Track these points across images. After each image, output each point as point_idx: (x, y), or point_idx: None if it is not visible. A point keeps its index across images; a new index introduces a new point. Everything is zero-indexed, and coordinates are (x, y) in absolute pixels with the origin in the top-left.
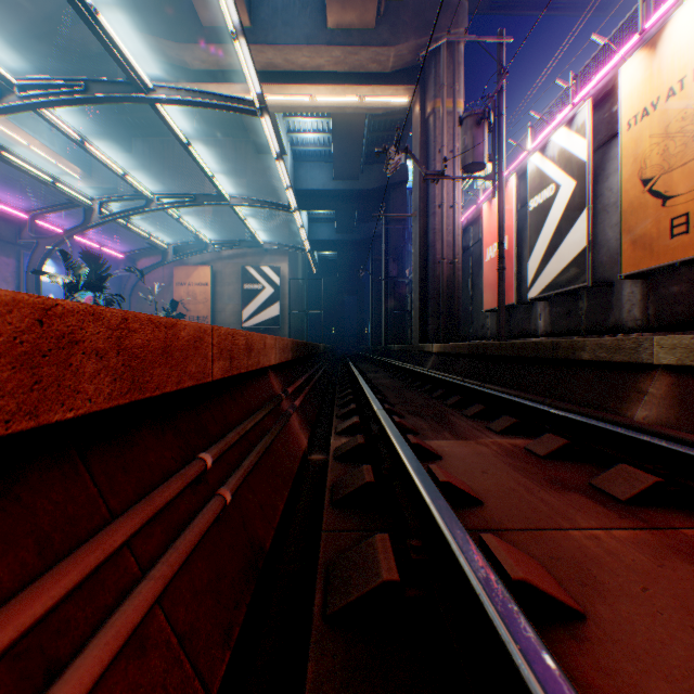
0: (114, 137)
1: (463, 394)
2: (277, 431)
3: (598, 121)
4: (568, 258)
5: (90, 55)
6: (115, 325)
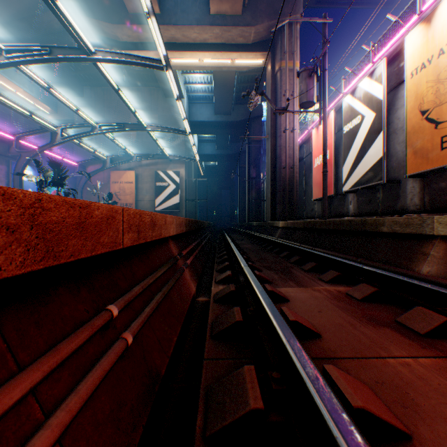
0: (71, 86)
1: (301, 254)
2: (172, 283)
3: (390, 73)
4: (370, 164)
5: (55, 32)
6: (28, 204)
